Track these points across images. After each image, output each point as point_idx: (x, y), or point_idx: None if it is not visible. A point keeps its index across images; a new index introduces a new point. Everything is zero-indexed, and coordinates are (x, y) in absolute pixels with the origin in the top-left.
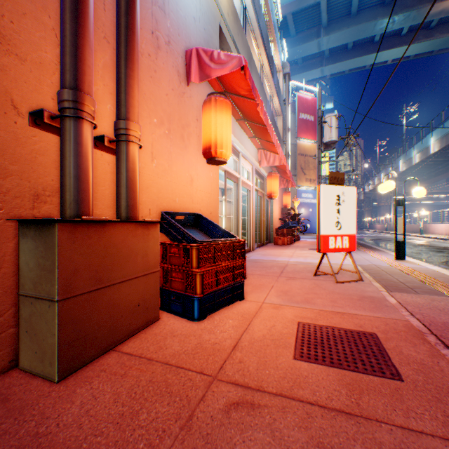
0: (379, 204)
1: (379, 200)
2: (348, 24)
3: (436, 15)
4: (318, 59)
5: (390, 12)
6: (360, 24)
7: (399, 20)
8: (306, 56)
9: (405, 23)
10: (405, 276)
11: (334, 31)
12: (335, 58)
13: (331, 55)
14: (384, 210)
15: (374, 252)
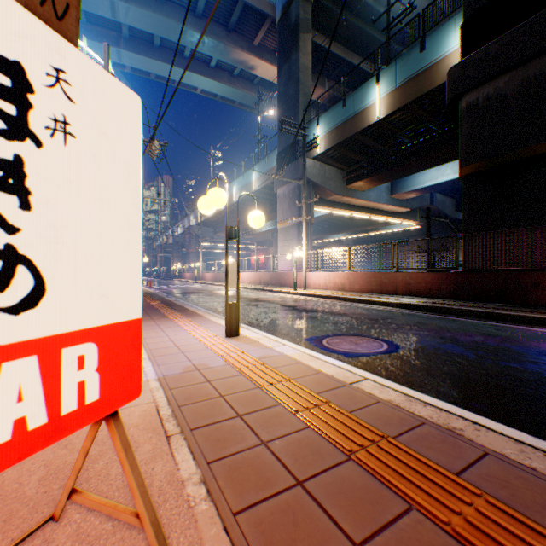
0: (189, 250)
1: (190, 245)
2: (155, 8)
3: (240, 64)
4: (114, 33)
5: (202, 28)
6: (170, 19)
7: (210, 45)
8: (94, 16)
9: (215, 53)
10: (280, 415)
11: (138, 4)
12: (139, 48)
13: (134, 40)
14: (194, 257)
15: (192, 319)
